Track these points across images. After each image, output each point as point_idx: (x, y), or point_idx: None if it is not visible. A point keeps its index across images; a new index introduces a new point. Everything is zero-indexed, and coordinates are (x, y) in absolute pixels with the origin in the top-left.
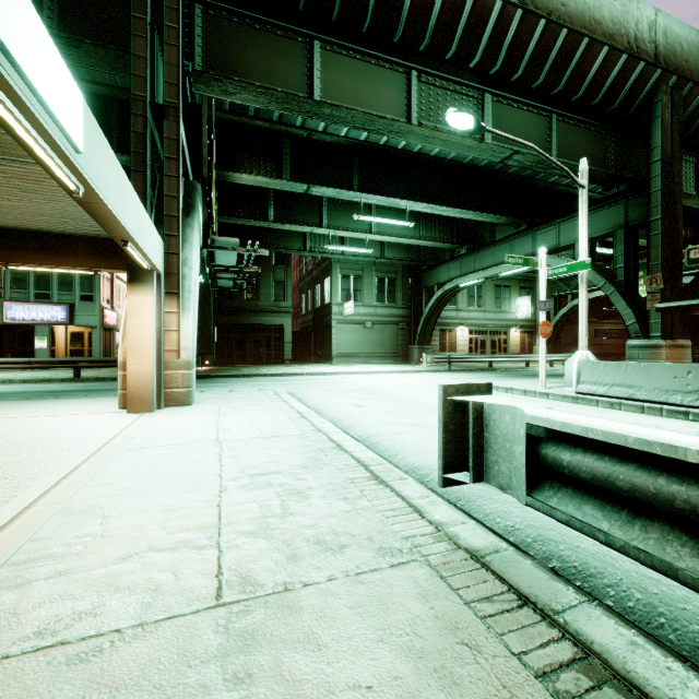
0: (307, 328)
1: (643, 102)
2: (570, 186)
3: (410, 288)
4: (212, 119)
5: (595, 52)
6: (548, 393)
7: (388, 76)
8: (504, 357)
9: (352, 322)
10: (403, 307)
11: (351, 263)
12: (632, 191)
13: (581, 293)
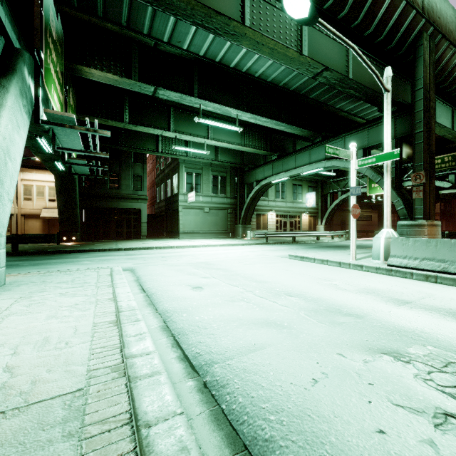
0: (161, 212)
1: (410, 45)
2: (349, 112)
3: (236, 184)
4: (62, 15)
5: None
6: (362, 265)
7: None
8: (303, 233)
9: (194, 208)
10: (231, 197)
11: (193, 164)
12: (399, 112)
13: (386, 180)
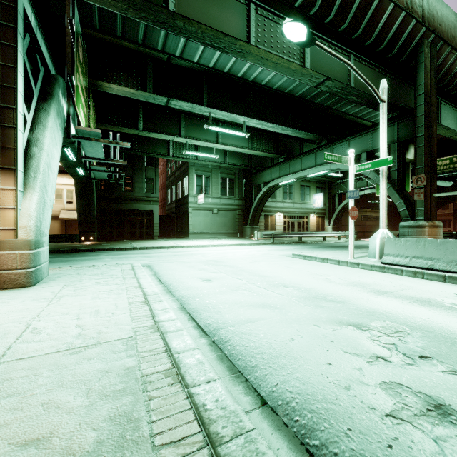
0: (171, 213)
1: (412, 51)
2: (355, 115)
3: (244, 186)
4: (85, 36)
5: (385, 7)
6: (359, 263)
7: (231, 4)
8: (309, 234)
9: (203, 209)
10: (239, 199)
11: (202, 167)
12: (402, 117)
13: (382, 184)
